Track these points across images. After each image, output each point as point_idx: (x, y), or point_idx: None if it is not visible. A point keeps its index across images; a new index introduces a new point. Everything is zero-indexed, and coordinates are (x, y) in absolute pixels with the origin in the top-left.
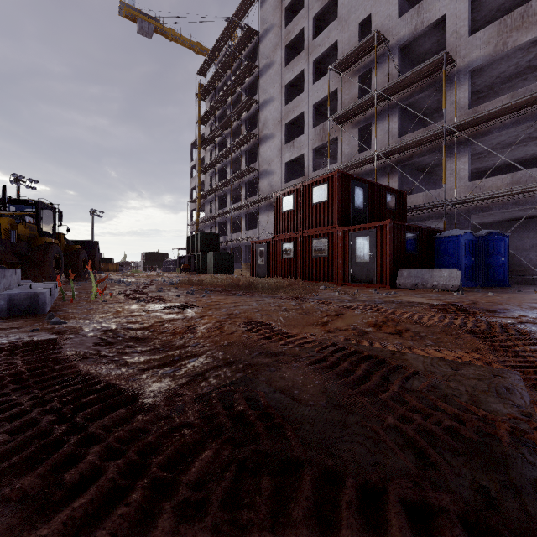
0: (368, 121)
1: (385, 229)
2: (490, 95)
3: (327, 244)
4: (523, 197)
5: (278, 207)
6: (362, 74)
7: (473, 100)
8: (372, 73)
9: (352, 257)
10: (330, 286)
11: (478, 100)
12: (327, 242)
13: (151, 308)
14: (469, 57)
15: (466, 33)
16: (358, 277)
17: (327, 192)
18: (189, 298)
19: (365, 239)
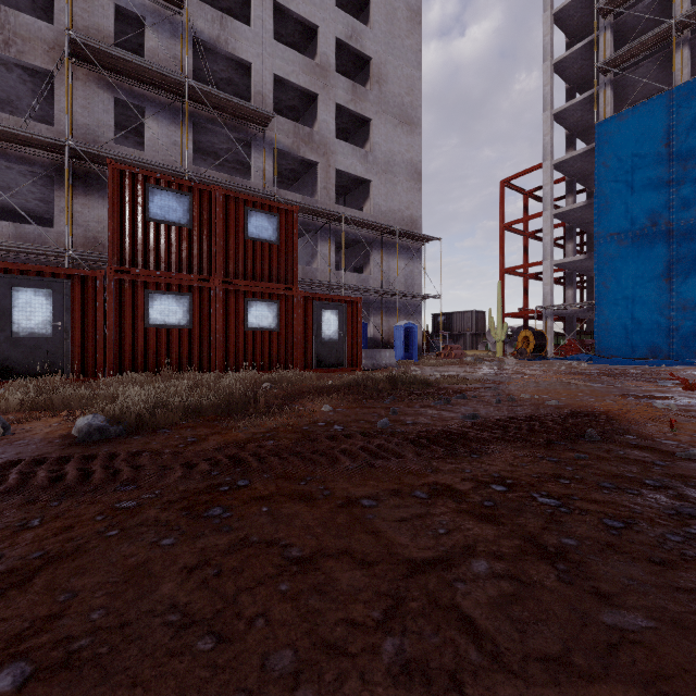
0: (139, 101)
1: (356, 306)
2: (242, 171)
3: (279, 312)
4: (312, 289)
5: (132, 202)
6: (122, 7)
7: (230, 166)
8: (148, 30)
9: (319, 334)
10: (328, 374)
11: (232, 169)
12: (279, 309)
13: (692, 401)
14: (273, 134)
15: (271, 107)
16: (327, 360)
17: (279, 231)
18: (564, 399)
19: (334, 313)
